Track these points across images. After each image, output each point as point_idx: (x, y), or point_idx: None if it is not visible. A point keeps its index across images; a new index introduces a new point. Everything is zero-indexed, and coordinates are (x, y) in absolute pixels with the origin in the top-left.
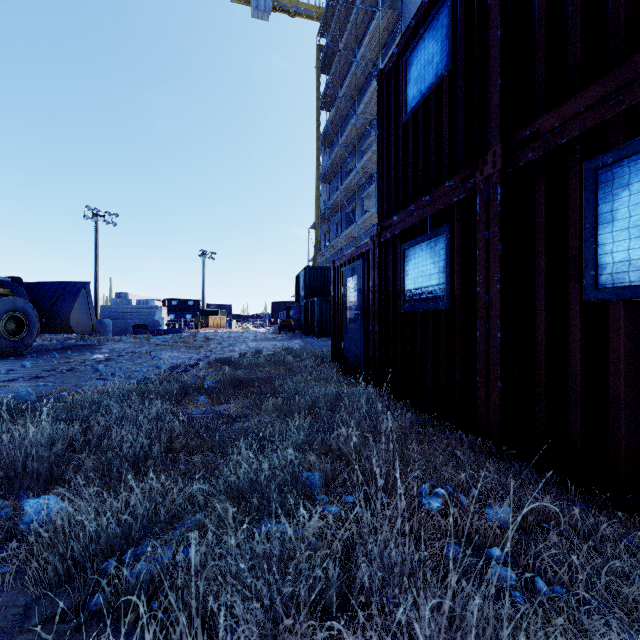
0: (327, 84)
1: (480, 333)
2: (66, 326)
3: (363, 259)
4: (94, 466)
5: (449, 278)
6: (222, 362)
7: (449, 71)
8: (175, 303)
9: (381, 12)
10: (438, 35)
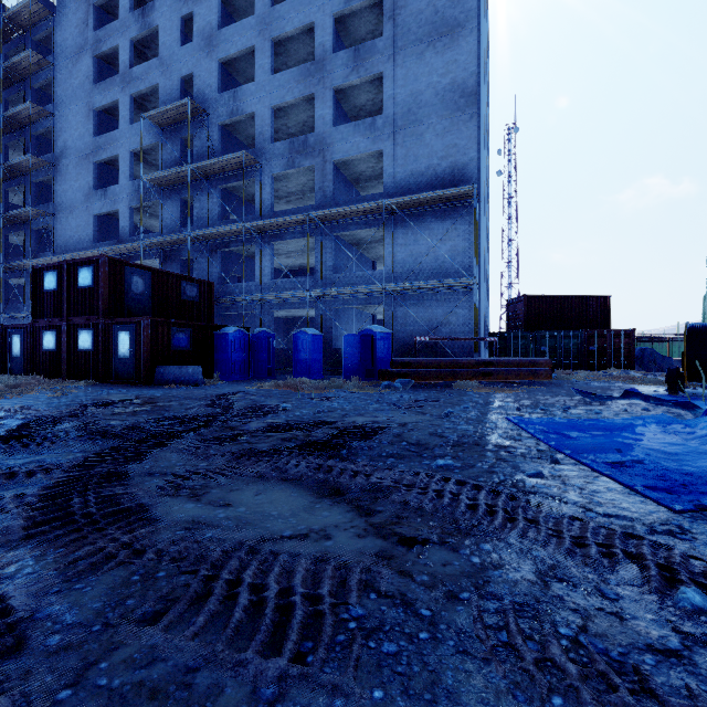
0: None
1: (63, 357)
2: None
3: (24, 329)
4: None
5: (57, 343)
6: None
7: (57, 291)
8: None
9: (32, 104)
10: (55, 278)
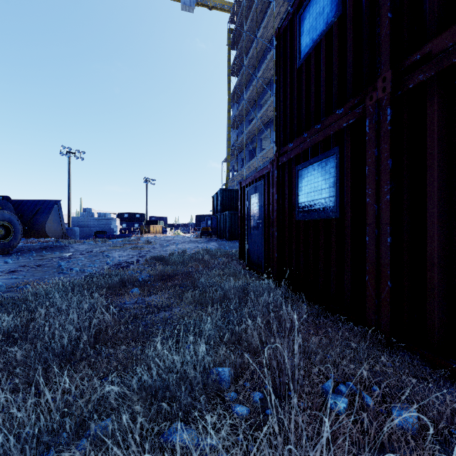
0: (235, 57)
1: (369, 238)
2: (43, 232)
3: (264, 180)
4: (24, 359)
5: (339, 191)
6: (156, 259)
7: (338, 17)
8: (126, 216)
9: (275, 2)
10: None
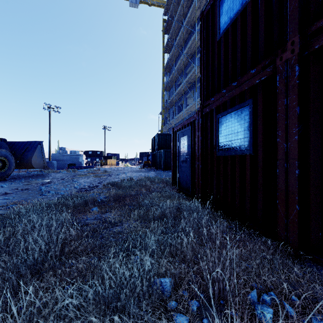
0: (168, 39)
1: (279, 170)
2: (30, 164)
3: (191, 126)
4: (2, 269)
5: (252, 133)
6: (111, 184)
7: None
8: (90, 153)
9: None
10: None
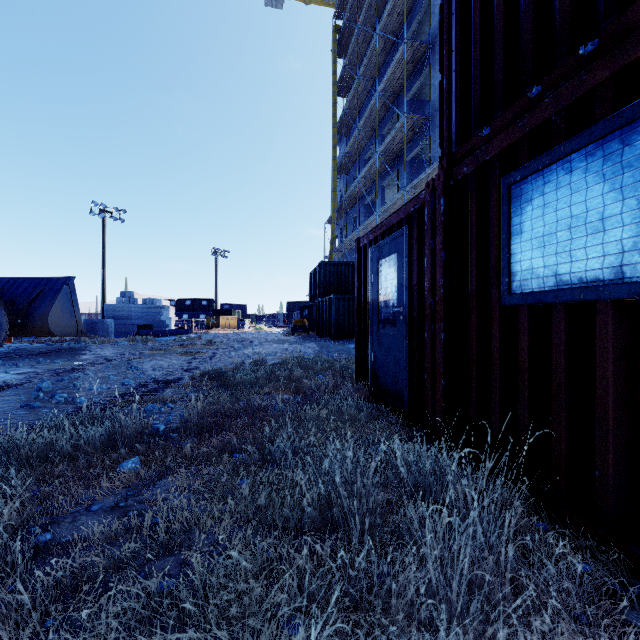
0: (344, 66)
1: None
2: (44, 328)
3: (409, 225)
4: None
5: None
6: (210, 376)
7: None
8: (189, 303)
9: None
10: None
